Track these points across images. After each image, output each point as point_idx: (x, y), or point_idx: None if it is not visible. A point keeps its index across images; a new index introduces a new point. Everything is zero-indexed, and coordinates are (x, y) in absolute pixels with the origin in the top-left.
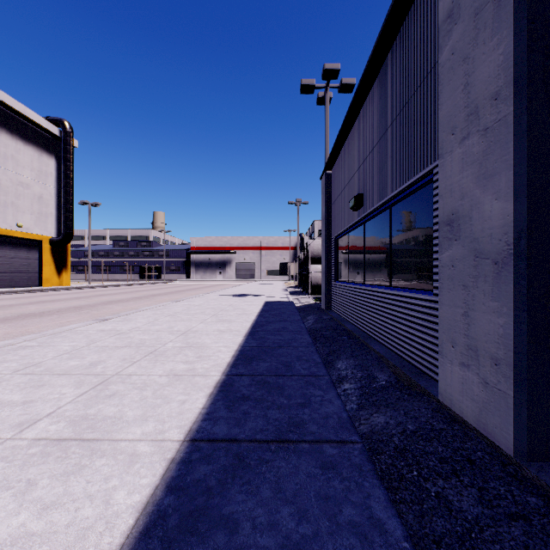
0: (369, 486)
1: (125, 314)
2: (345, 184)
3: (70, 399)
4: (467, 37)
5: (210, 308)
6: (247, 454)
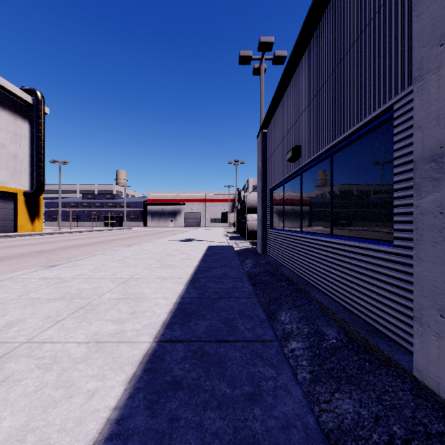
0: None
1: (75, 260)
2: (281, 139)
3: None
4: None
5: (157, 252)
6: None
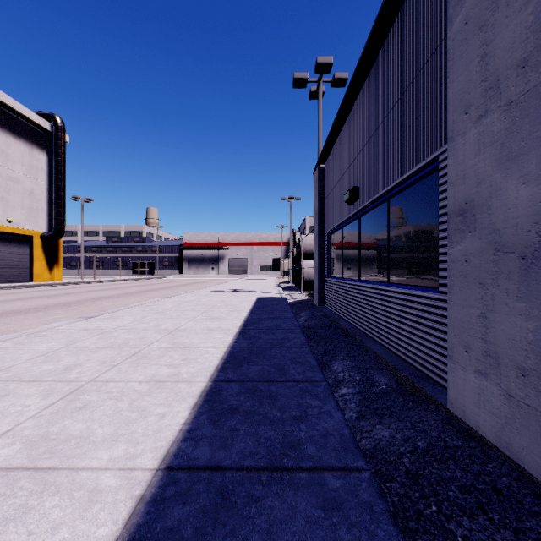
0: (385, 537)
1: (112, 312)
2: (339, 177)
3: (33, 412)
4: (484, 1)
5: (200, 304)
6: (232, 488)
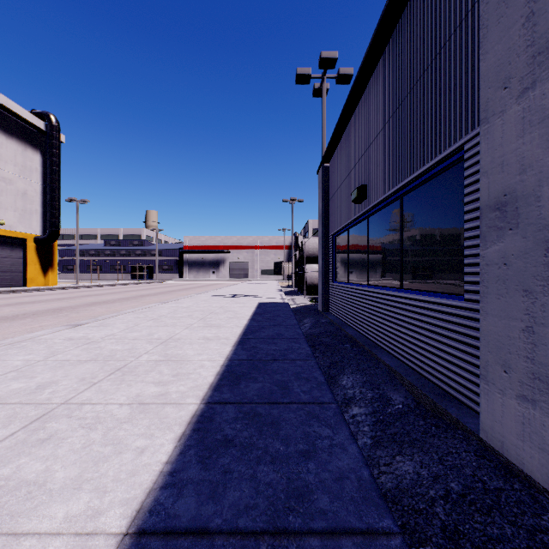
0: None
1: (103, 319)
2: (346, 176)
3: None
4: None
5: (198, 310)
6: None
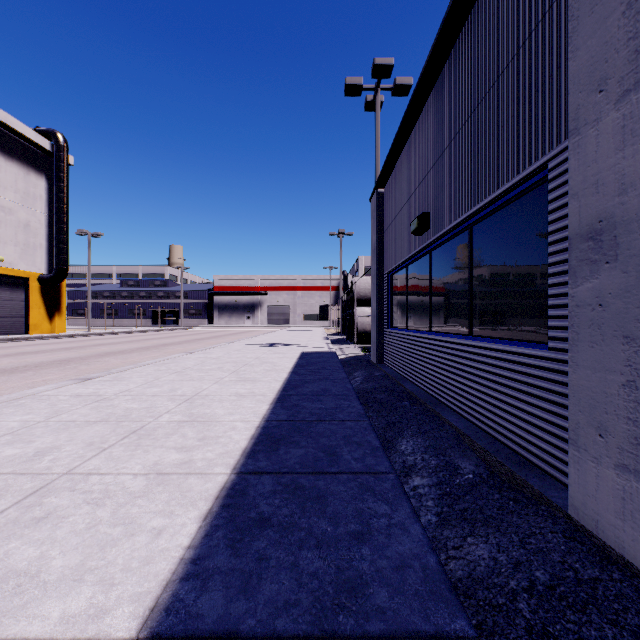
0: None
1: (117, 371)
2: (404, 203)
3: None
4: None
5: (230, 361)
6: None
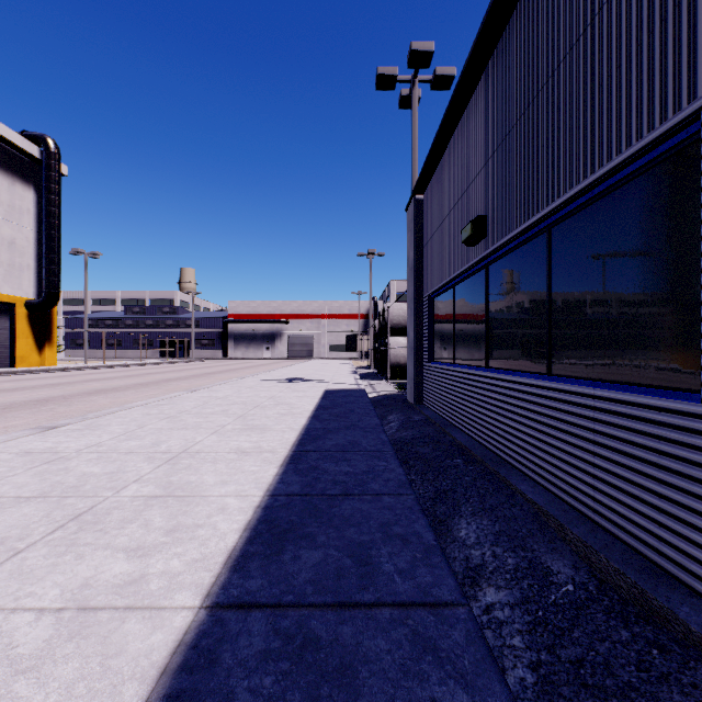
0: None
1: (94, 416)
2: (450, 208)
3: None
4: None
5: (239, 402)
6: None
